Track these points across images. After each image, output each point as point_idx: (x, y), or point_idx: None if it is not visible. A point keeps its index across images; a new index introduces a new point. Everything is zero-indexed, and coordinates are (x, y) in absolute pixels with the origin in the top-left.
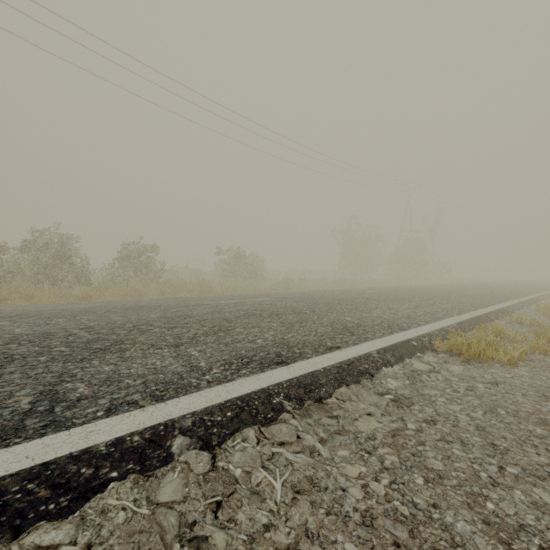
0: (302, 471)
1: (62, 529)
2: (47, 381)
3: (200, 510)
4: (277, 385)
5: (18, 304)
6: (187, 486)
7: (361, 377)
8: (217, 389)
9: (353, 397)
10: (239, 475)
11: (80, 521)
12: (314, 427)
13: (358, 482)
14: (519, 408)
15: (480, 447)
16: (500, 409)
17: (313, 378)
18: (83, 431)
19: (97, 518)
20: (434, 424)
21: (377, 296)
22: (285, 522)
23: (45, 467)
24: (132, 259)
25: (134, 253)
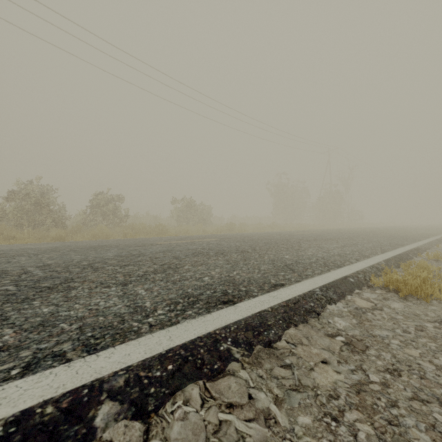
0: None
1: None
2: None
3: None
4: (224, 328)
5: None
6: None
7: (308, 316)
8: (159, 335)
9: (304, 340)
10: None
11: None
12: (266, 381)
13: None
14: None
15: None
16: None
17: (261, 319)
18: None
19: None
20: (399, 376)
21: (307, 237)
22: None
23: None
24: (101, 206)
25: (103, 202)
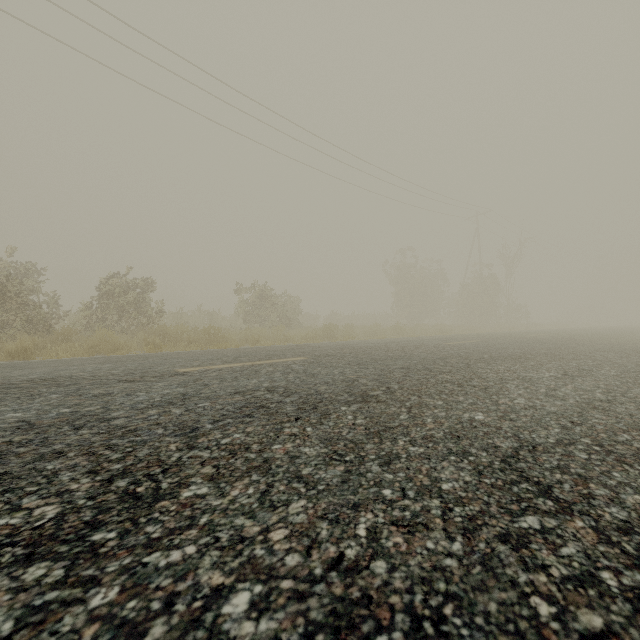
0: None
1: None
2: None
3: None
4: None
5: None
6: None
7: None
8: None
9: None
10: None
11: None
12: None
13: None
14: None
15: None
16: None
17: None
18: None
19: None
20: None
21: (473, 351)
22: None
23: None
24: (117, 297)
25: (119, 290)
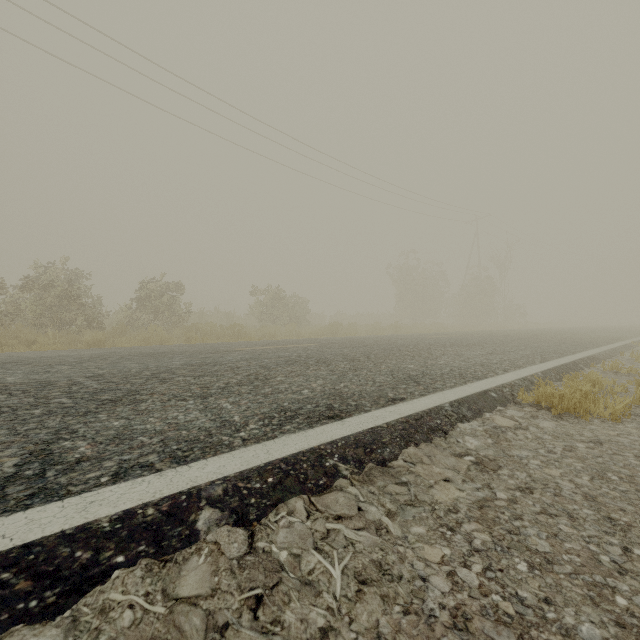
0: (366, 554)
1: (45, 636)
2: (40, 438)
3: (234, 608)
4: (329, 444)
5: (16, 351)
6: (217, 575)
7: (432, 435)
8: (255, 449)
9: (425, 459)
10: (285, 560)
11: (71, 624)
12: (378, 496)
13: (442, 569)
14: (634, 473)
15: (594, 522)
16: (610, 474)
17: (374, 435)
18: (81, 502)
19: (94, 620)
20: (530, 493)
21: (442, 341)
22: (349, 625)
23: (27, 549)
24: (153, 299)
25: (155, 293)
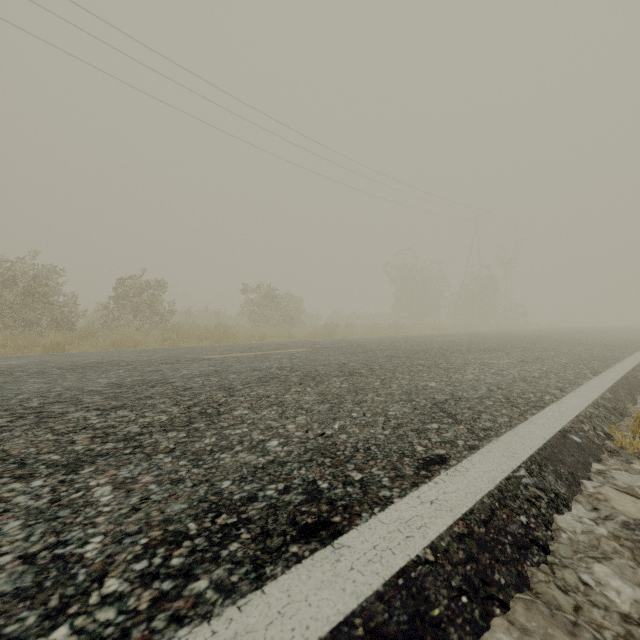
0: None
1: None
2: None
3: None
4: None
5: None
6: None
7: (525, 563)
8: None
9: None
10: None
11: None
12: None
13: None
14: None
15: None
16: None
17: (411, 601)
18: None
19: None
20: None
21: (455, 345)
22: None
23: None
24: (132, 297)
25: (134, 291)
